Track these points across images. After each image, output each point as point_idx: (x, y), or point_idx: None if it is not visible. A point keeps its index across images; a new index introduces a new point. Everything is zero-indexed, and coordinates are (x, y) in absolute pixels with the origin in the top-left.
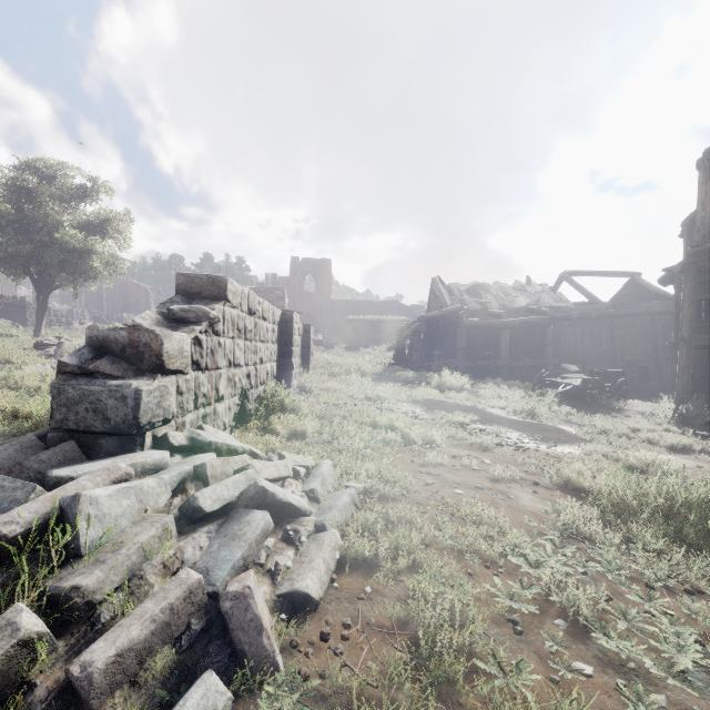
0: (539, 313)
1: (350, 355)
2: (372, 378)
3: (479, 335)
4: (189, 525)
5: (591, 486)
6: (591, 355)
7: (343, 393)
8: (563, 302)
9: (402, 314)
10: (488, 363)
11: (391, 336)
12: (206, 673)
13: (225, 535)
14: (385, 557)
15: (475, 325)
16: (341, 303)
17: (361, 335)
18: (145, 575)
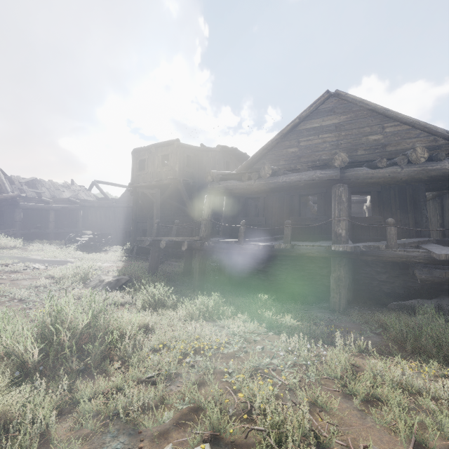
0: (75, 203)
1: None
2: None
3: (35, 213)
4: None
5: (57, 274)
6: (105, 226)
7: None
8: (91, 197)
9: None
10: (40, 231)
11: None
12: None
13: None
14: None
15: (30, 207)
16: None
17: None
18: None
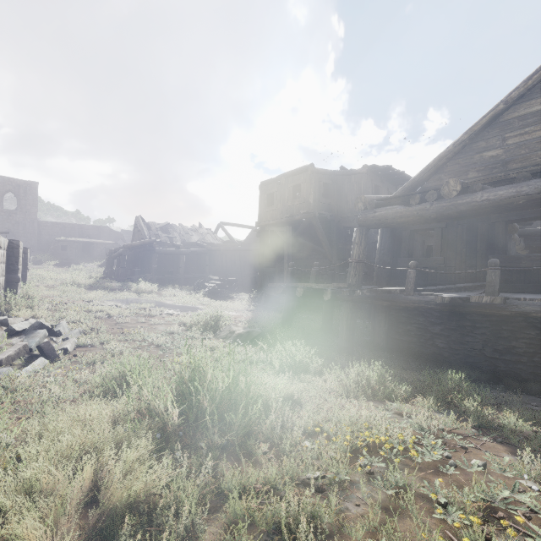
0: (203, 246)
1: (61, 271)
2: (85, 288)
3: (168, 258)
4: (9, 336)
5: (188, 321)
6: (230, 271)
7: (62, 298)
8: (217, 240)
9: (112, 238)
10: (172, 276)
11: (102, 255)
12: (40, 357)
13: (29, 337)
14: (96, 344)
15: (164, 252)
16: (49, 224)
17: (72, 254)
18: (2, 346)
